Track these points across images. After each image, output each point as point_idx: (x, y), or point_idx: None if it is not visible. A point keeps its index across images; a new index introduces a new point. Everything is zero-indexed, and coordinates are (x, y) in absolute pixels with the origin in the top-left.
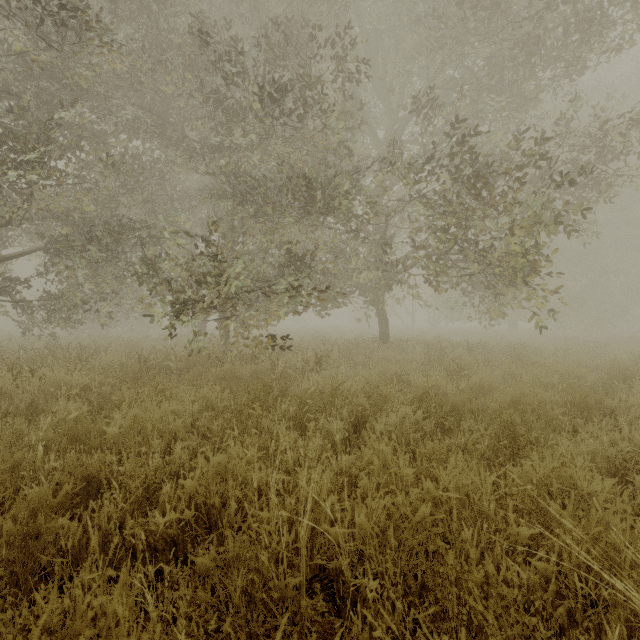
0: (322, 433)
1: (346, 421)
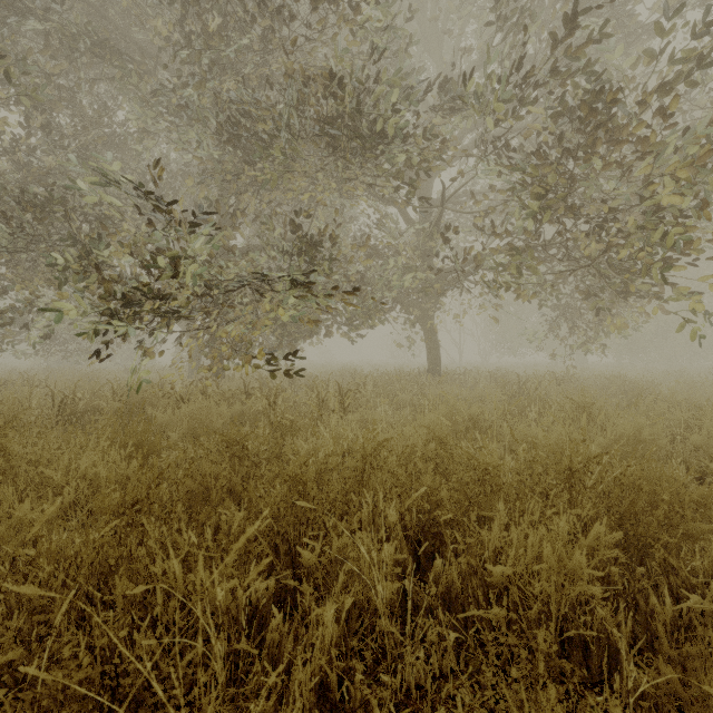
0: (339, 584)
1: (398, 534)
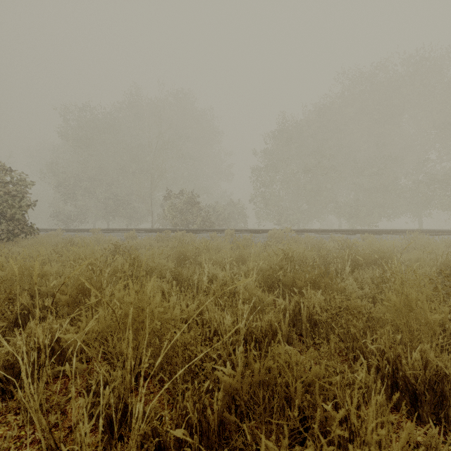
0: None
1: None
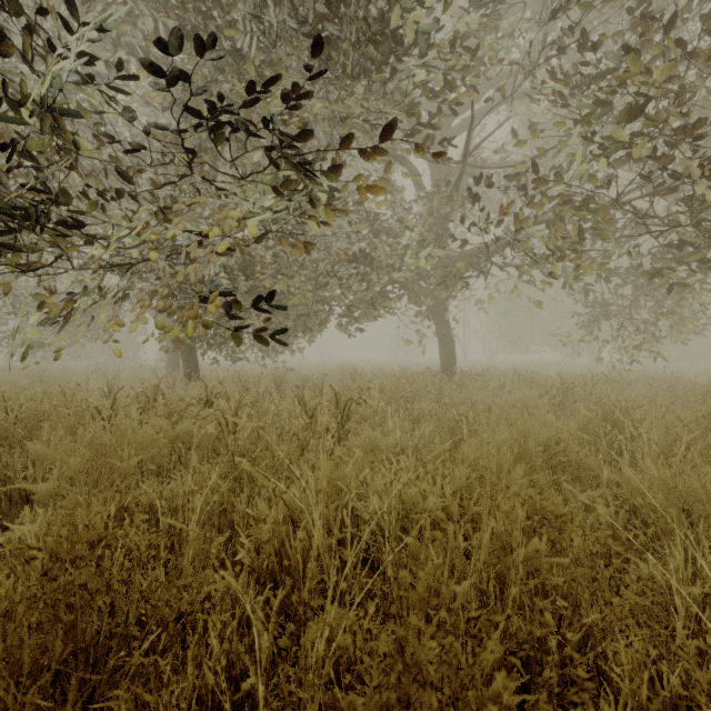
0: None
1: None
